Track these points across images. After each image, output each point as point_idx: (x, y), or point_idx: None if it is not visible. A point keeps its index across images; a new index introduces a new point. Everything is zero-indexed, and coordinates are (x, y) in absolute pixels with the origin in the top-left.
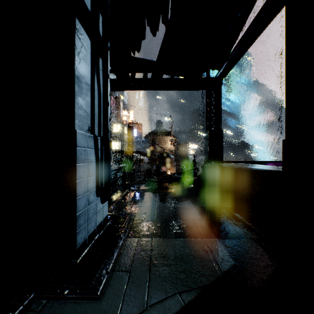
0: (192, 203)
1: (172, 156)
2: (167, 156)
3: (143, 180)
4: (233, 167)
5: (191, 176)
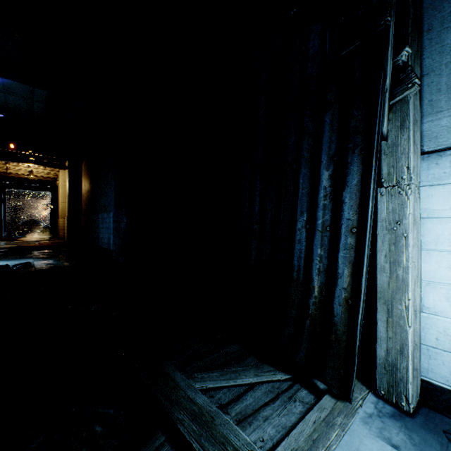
0: None
1: (42, 224)
2: (35, 224)
3: None
4: None
5: None
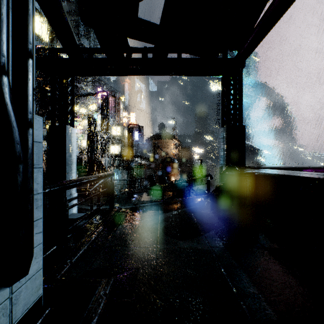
0: (220, 240)
1: (176, 161)
2: (171, 161)
3: (143, 188)
4: (272, 175)
5: (198, 183)
